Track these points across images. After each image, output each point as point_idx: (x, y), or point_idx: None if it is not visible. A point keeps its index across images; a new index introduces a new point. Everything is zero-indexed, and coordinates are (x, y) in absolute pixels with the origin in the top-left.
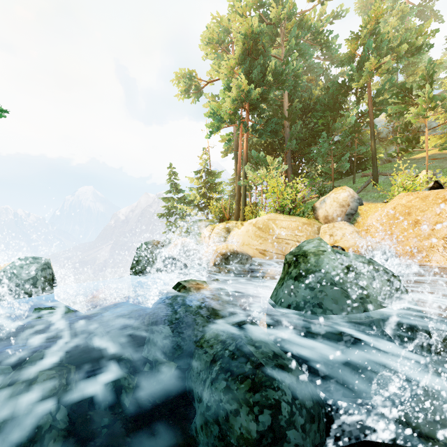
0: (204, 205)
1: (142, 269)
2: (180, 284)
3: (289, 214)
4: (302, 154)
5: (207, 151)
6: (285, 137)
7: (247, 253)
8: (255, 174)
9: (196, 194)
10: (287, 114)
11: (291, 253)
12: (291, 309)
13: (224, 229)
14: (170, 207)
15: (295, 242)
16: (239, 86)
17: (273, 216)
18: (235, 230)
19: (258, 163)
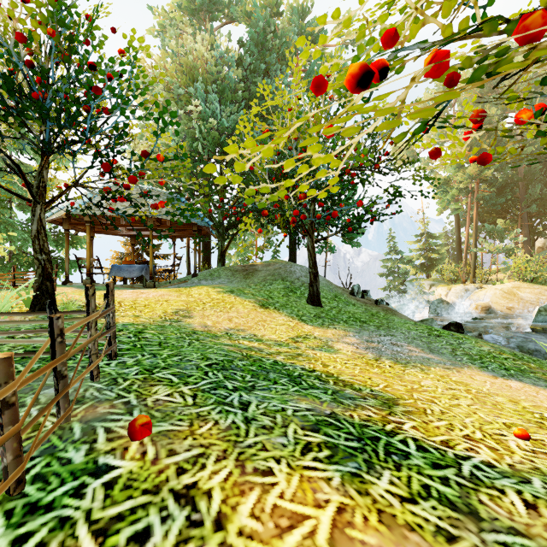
0: (424, 266)
1: (439, 313)
2: (478, 318)
3: (531, 282)
4: (541, 212)
5: (421, 211)
6: (519, 197)
7: (496, 308)
8: (491, 245)
9: (421, 257)
10: (522, 175)
11: (541, 307)
12: (542, 323)
13: (463, 290)
14: (390, 267)
15: (538, 303)
16: (473, 170)
17: (517, 283)
18: (479, 292)
19: (493, 234)
